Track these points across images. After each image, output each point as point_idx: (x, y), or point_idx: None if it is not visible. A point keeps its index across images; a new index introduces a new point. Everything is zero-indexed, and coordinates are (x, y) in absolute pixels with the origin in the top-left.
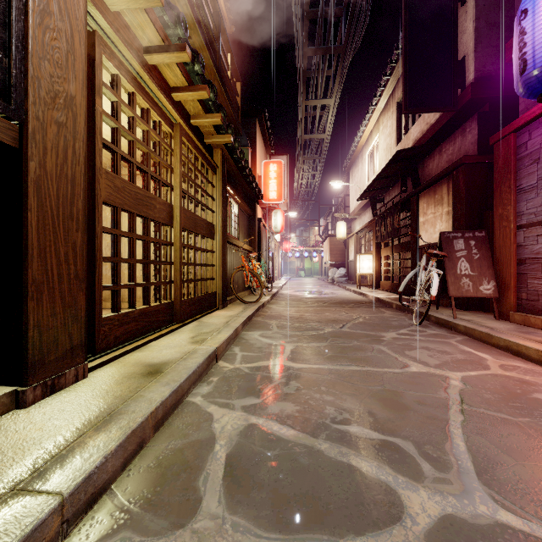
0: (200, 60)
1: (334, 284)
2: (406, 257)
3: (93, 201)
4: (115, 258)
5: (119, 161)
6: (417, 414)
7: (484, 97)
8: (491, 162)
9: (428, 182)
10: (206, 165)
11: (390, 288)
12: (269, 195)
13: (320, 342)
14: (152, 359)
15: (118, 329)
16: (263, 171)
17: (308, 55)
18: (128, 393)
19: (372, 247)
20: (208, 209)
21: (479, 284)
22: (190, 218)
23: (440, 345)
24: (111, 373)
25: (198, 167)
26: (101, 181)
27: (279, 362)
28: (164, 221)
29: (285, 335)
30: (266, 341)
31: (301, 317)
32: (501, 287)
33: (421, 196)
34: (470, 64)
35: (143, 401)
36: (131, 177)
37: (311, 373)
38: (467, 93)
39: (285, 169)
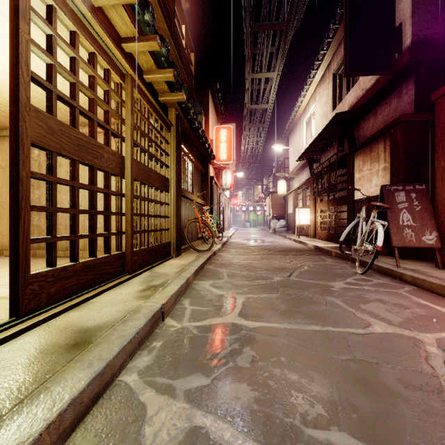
0: (150, 8)
1: (276, 233)
2: (340, 210)
3: (16, 141)
4: (49, 207)
5: (55, 101)
6: (410, 406)
7: (421, 60)
8: (428, 120)
9: (365, 141)
10: (160, 121)
11: (326, 237)
12: (220, 156)
13: (271, 293)
14: (86, 322)
15: (53, 285)
16: (215, 135)
17: (255, 31)
18: (31, 383)
19: (308, 202)
20: (162, 163)
21: (422, 234)
22: (143, 170)
23: (393, 296)
24: (28, 344)
25: (152, 122)
26: (27, 119)
27: (231, 320)
28: (114, 171)
29: (236, 285)
30: (217, 292)
31: (250, 265)
32: (444, 237)
33: (357, 154)
34: (407, 30)
35: (44, 402)
36: (72, 121)
37: (266, 336)
38: (405, 56)
39: (234, 135)
